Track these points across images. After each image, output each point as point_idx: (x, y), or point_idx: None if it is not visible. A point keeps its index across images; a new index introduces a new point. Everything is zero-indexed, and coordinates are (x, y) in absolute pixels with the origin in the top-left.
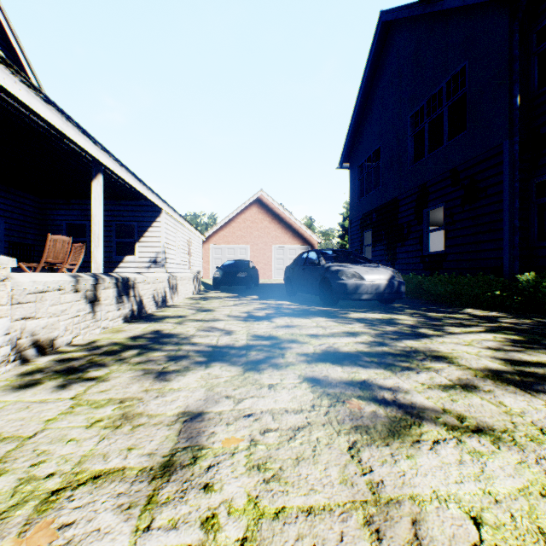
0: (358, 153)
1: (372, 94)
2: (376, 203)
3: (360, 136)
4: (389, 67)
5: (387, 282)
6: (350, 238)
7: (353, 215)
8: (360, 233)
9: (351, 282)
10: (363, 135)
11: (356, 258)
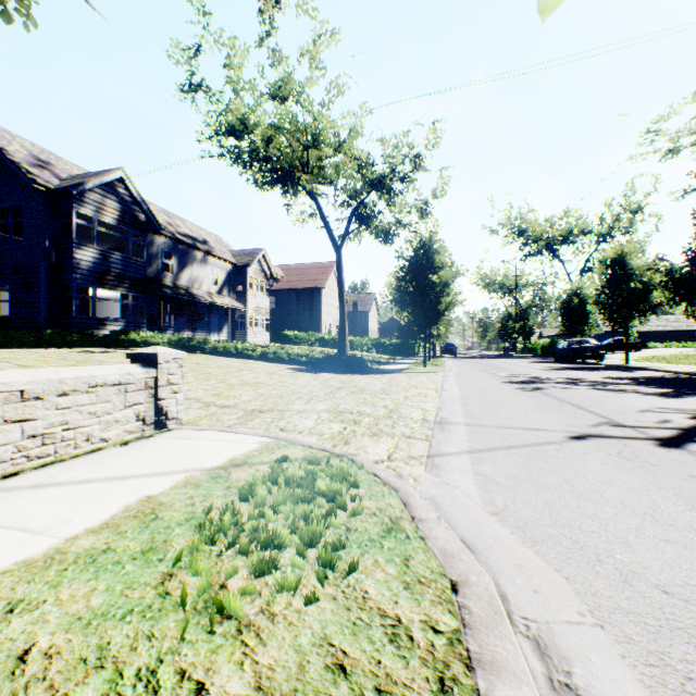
0: None
1: None
2: None
3: None
4: None
5: None
6: None
7: None
8: None
9: None
10: None
11: None
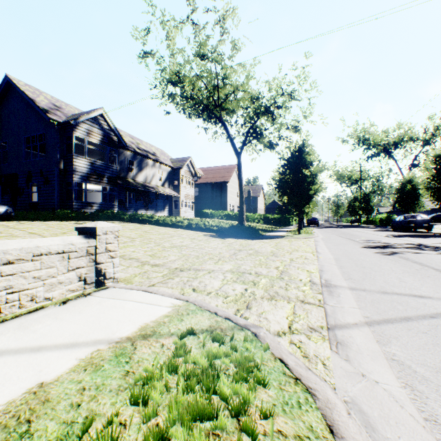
0: None
1: (2, 108)
2: (5, 172)
3: None
4: (13, 104)
5: (5, 211)
6: None
7: None
8: None
9: None
10: None
11: None
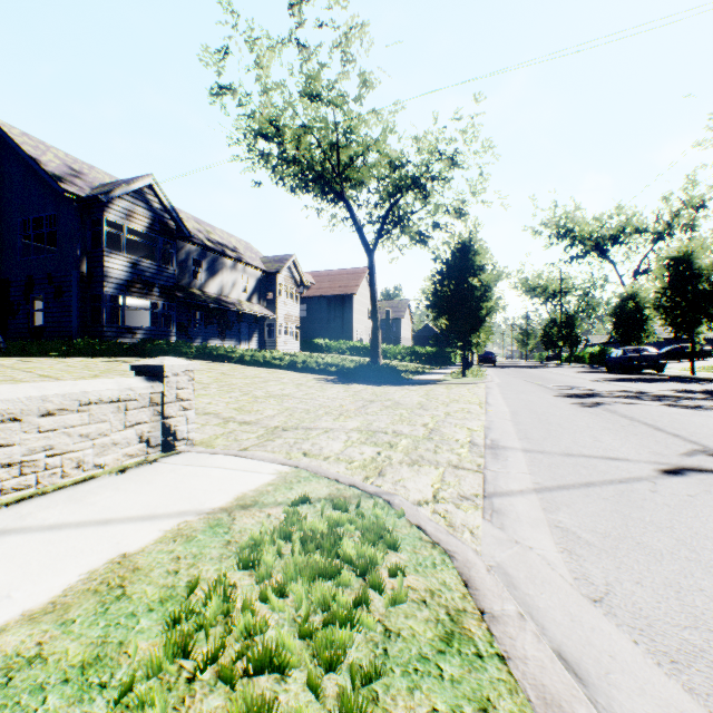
0: None
1: None
2: None
3: None
4: (1, 165)
5: None
6: None
7: None
8: None
9: None
10: None
11: None
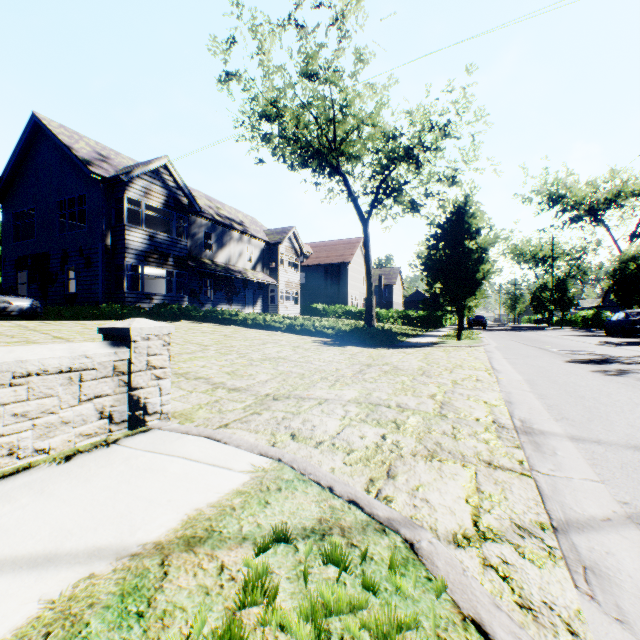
0: (14, 201)
1: (28, 161)
2: (32, 251)
3: (16, 188)
4: (43, 154)
5: (30, 306)
6: (4, 275)
7: (8, 254)
8: (16, 272)
9: (4, 305)
10: (19, 188)
11: (8, 293)
